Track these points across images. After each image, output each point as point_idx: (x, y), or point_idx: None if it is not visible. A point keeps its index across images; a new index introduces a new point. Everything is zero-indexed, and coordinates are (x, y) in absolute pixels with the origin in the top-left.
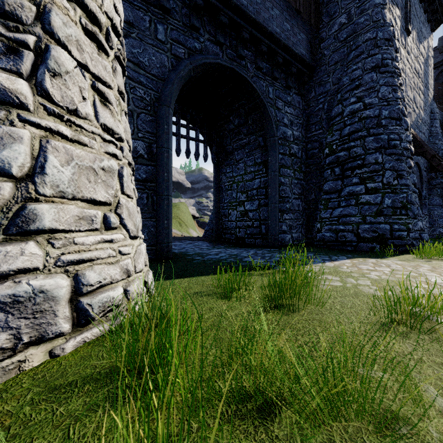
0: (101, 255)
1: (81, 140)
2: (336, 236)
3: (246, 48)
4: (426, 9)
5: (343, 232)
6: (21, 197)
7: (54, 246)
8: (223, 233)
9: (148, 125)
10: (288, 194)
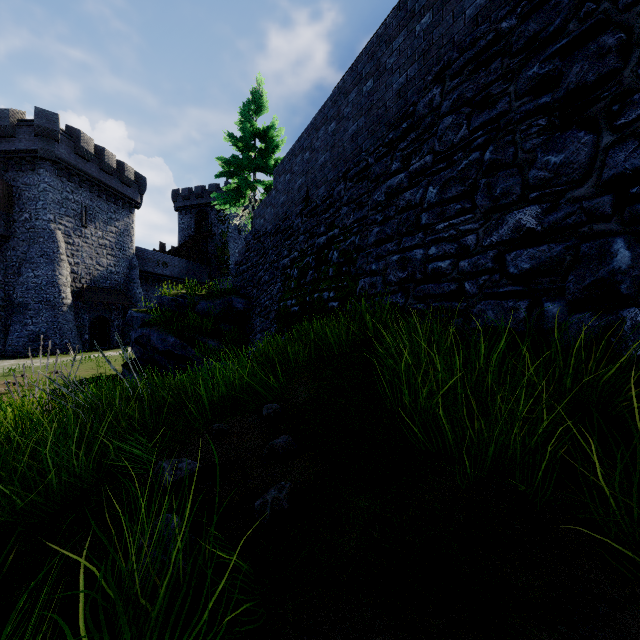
0: None
1: None
2: (14, 349)
3: None
4: (116, 204)
5: (17, 347)
6: None
7: None
8: None
9: None
10: None
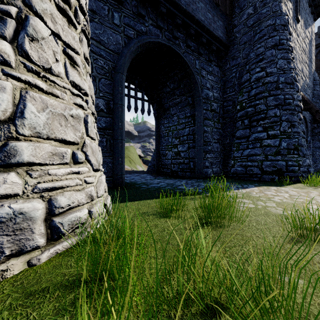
0: (70, 183)
1: (54, 93)
2: (245, 170)
3: (179, 31)
4: (310, 4)
5: (251, 167)
6: (4, 136)
7: (31, 176)
8: (162, 168)
9: (107, 87)
10: (210, 139)
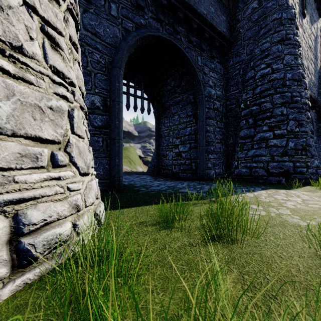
0: (46, 192)
1: (26, 78)
2: (250, 171)
3: (180, 25)
4: None
5: (256, 169)
6: None
7: None
8: (162, 169)
9: (103, 83)
10: (212, 139)
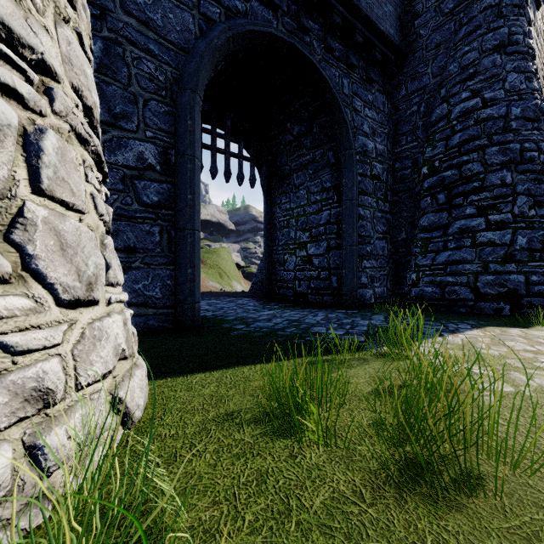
0: None
1: None
2: (441, 292)
3: (311, 18)
4: None
5: (453, 287)
6: None
7: None
8: (277, 287)
9: (162, 120)
10: (369, 233)
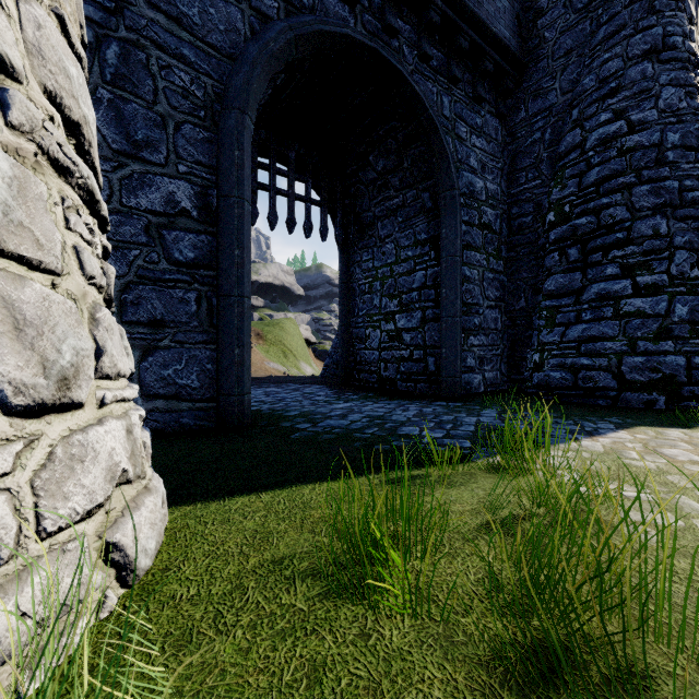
0: None
1: None
2: (573, 378)
3: (400, 15)
4: None
5: (589, 371)
6: None
7: None
8: (357, 371)
9: (200, 149)
10: (477, 300)
